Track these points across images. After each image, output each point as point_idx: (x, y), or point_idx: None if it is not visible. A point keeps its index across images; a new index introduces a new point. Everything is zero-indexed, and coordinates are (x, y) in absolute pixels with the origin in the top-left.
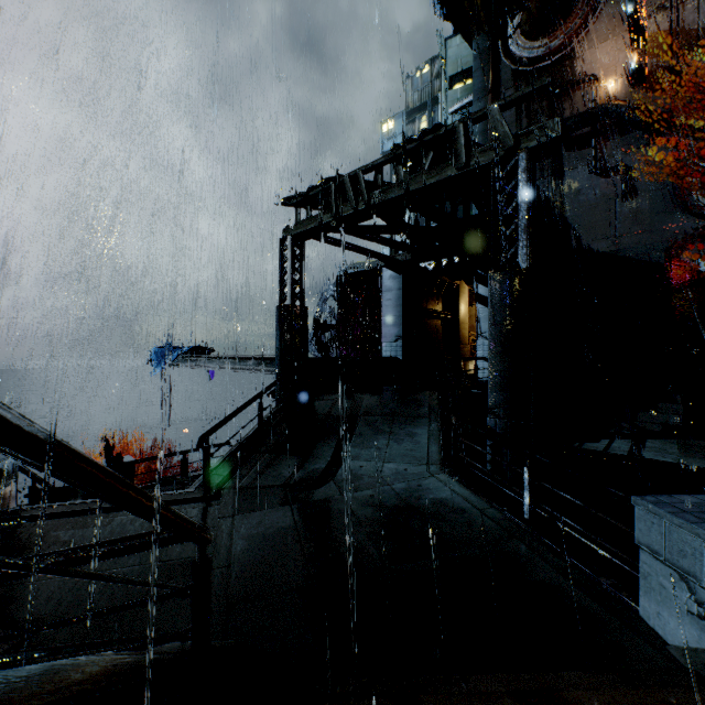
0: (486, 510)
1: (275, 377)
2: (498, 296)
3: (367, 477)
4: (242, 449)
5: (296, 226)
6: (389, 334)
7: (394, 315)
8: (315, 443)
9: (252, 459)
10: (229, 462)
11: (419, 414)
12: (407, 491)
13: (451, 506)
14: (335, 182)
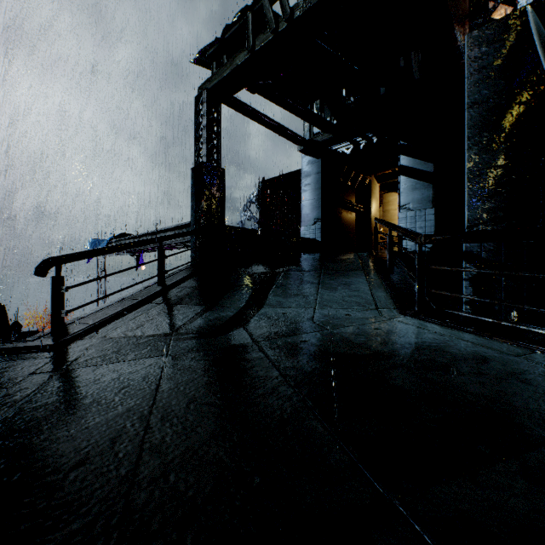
0: (528, 356)
1: (190, 243)
2: (483, 61)
3: (293, 323)
4: (130, 300)
5: (212, 78)
6: (307, 218)
7: (313, 199)
8: (225, 293)
9: (139, 309)
10: (106, 310)
11: (350, 268)
12: (359, 336)
13: (451, 351)
14: (252, 11)
